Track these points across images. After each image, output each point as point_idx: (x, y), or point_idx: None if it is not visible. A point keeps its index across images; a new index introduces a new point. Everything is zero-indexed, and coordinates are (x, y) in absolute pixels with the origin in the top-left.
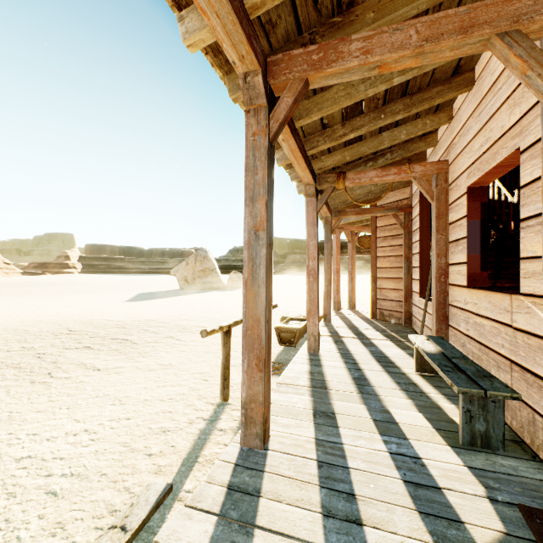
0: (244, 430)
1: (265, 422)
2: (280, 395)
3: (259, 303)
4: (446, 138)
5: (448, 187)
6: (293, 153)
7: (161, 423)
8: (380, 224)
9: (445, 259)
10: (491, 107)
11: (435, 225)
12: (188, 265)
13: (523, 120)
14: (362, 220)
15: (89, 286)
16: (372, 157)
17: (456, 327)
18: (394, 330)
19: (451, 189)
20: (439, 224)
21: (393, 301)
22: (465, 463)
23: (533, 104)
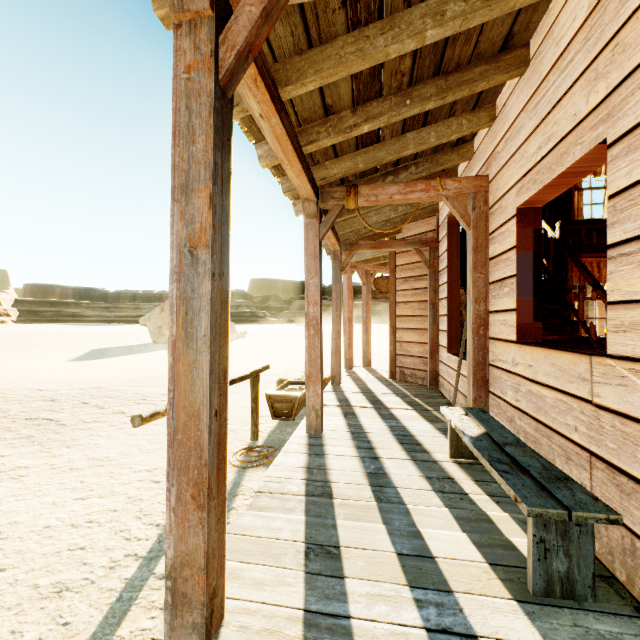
0: (171, 619)
1: (213, 597)
2: (257, 516)
3: (198, 382)
4: (486, 147)
5: (488, 211)
6: (281, 142)
7: (59, 574)
8: (400, 262)
9: (485, 305)
10: (556, 90)
11: (473, 260)
12: (164, 313)
13: (612, 97)
14: (379, 257)
15: (23, 340)
16: (393, 170)
17: (499, 396)
18: (418, 394)
19: (493, 213)
20: (477, 259)
21: (416, 357)
22: (546, 639)
23: (632, 69)
